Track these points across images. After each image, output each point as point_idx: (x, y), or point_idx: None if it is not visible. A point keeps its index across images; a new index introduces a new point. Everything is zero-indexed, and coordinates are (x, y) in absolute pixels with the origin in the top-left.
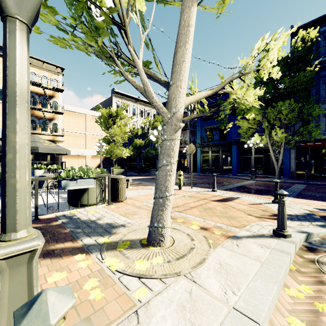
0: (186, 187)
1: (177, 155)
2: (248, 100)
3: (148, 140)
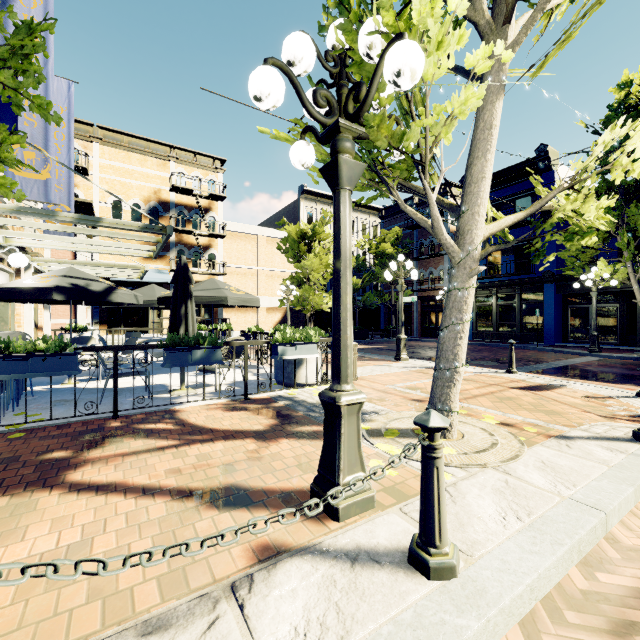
0: None
1: (470, 310)
2: (586, 216)
3: (368, 277)
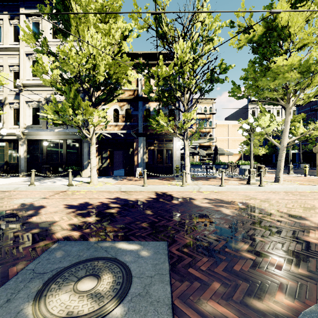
0: (313, 176)
1: (284, 157)
2: None
3: None
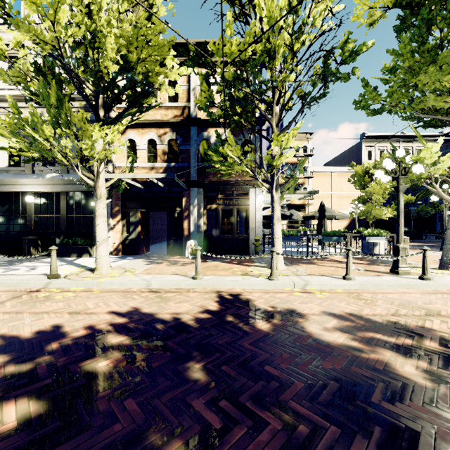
0: None
1: None
2: None
3: (421, 194)
